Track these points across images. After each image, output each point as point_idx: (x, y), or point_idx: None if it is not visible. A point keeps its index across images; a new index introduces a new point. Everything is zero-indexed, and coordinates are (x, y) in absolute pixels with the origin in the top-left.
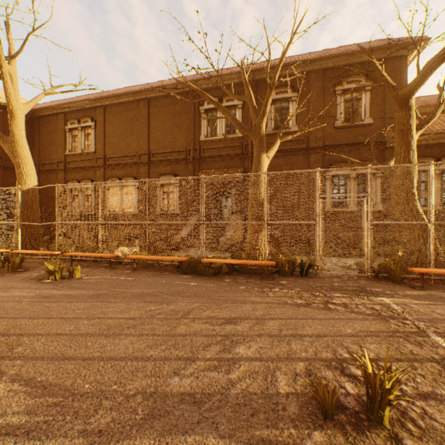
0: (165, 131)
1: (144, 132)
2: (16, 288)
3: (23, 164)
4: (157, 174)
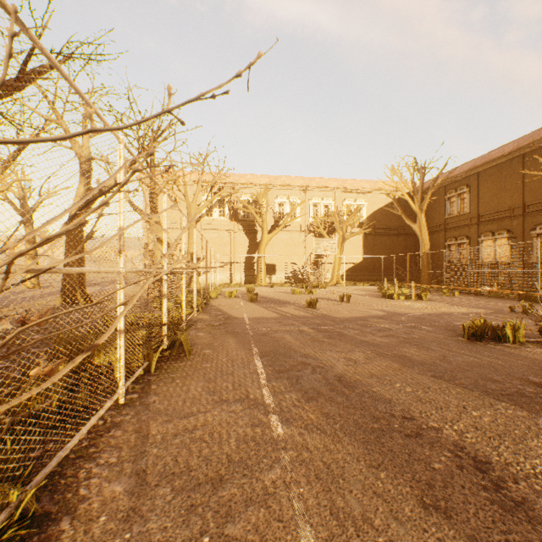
0: None
1: (517, 187)
2: (432, 296)
3: (423, 238)
4: (532, 224)
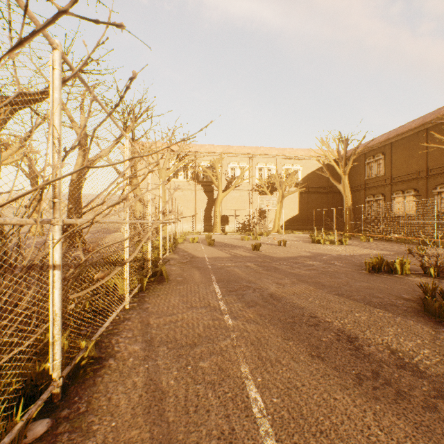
0: (442, 149)
1: (422, 154)
2: (352, 242)
3: (346, 196)
4: (434, 184)
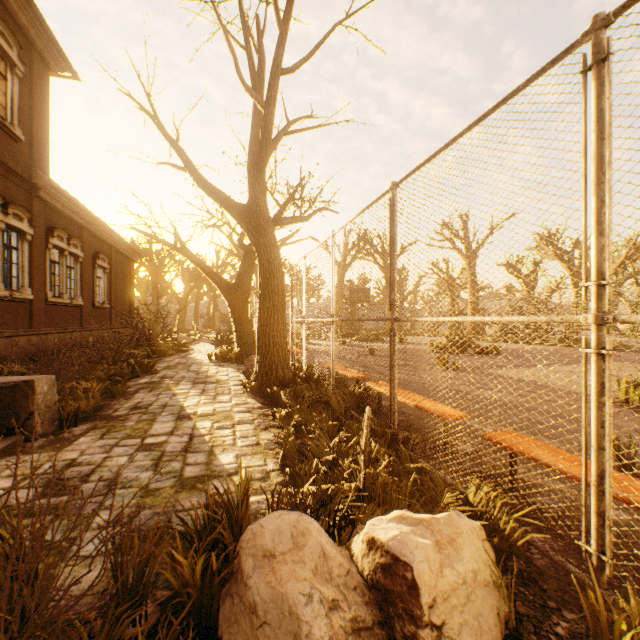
0: None
1: None
2: None
3: None
4: None
